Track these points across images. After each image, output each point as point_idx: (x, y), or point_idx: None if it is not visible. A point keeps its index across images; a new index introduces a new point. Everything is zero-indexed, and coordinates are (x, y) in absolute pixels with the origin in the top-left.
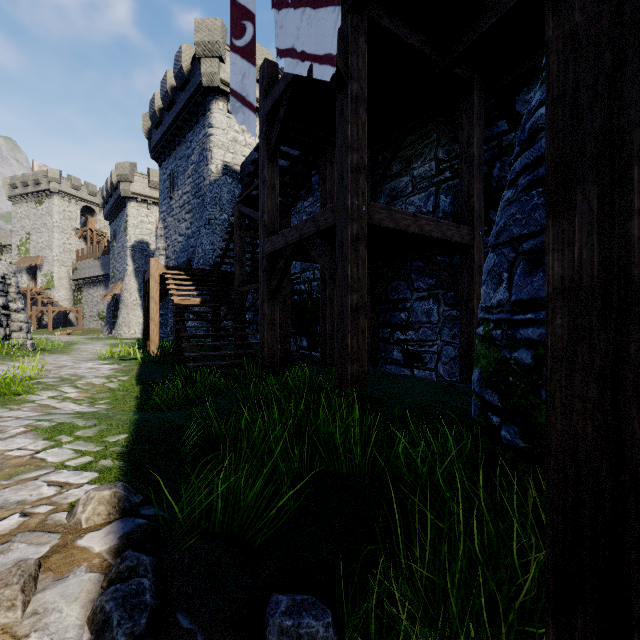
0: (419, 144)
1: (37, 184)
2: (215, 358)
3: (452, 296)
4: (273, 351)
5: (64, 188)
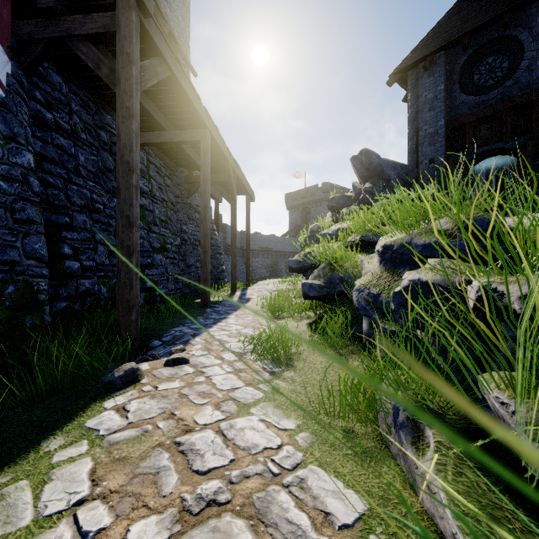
0: None
1: None
2: None
3: None
4: None
5: None
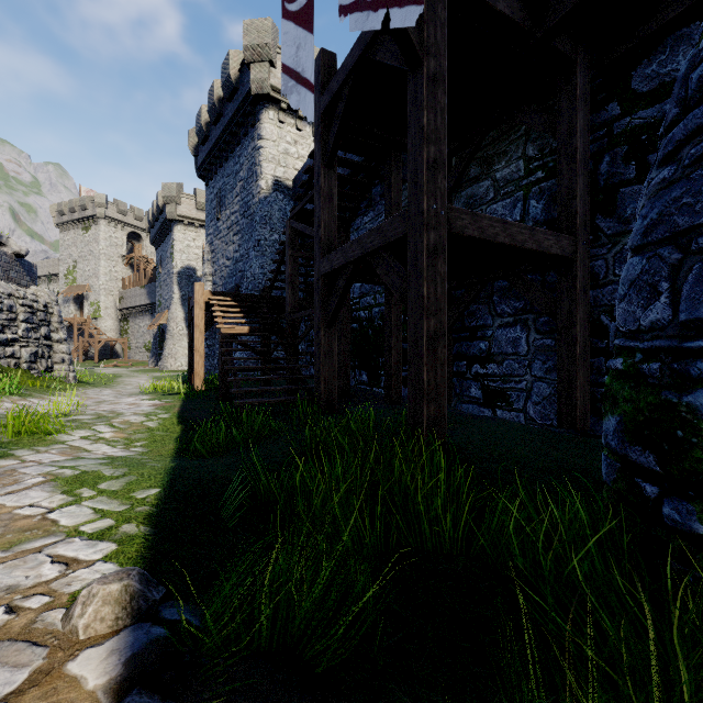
0: (503, 141)
1: (84, 210)
2: (265, 394)
3: (546, 322)
4: (330, 387)
5: (110, 213)
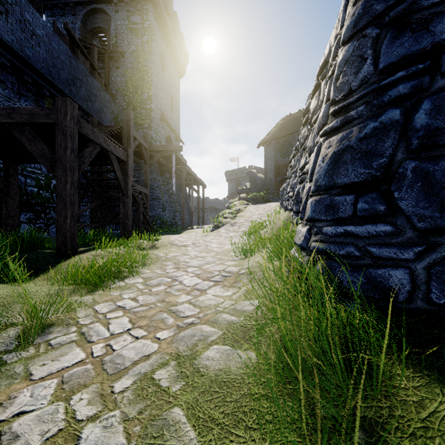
0: None
1: None
2: None
3: None
4: None
5: None
